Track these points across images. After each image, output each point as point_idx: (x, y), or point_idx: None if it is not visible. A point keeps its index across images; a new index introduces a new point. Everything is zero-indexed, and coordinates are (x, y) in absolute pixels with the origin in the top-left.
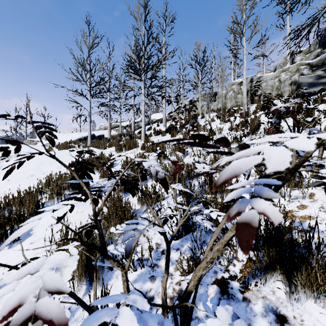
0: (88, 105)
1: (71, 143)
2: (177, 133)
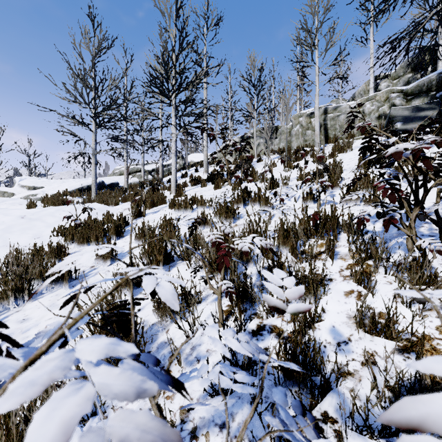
0: (93, 139)
1: (66, 195)
2: (223, 183)
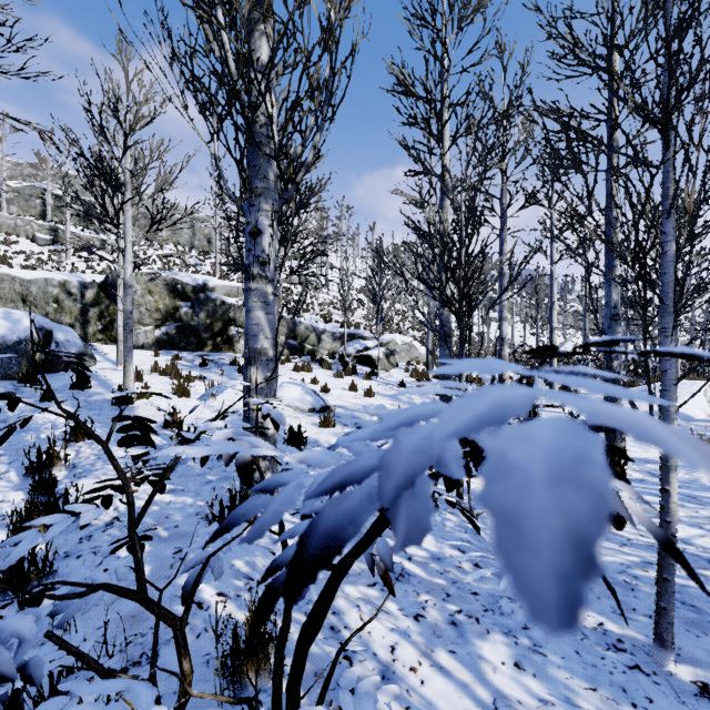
0: None
1: None
2: None
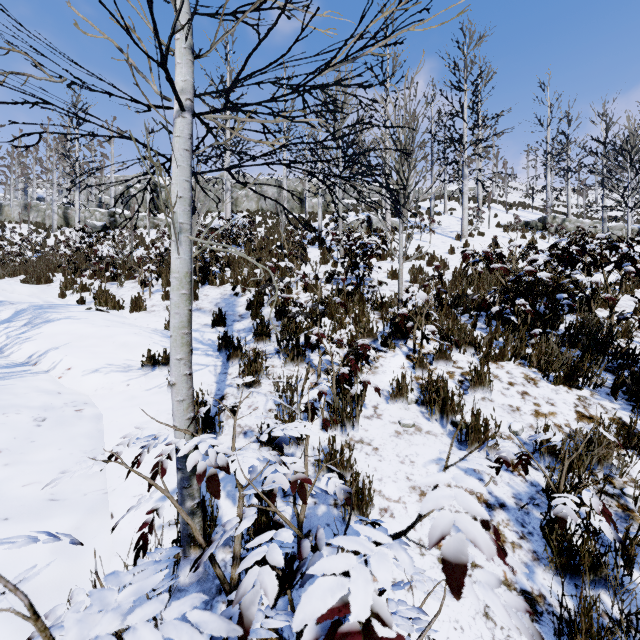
0: None
1: None
2: None
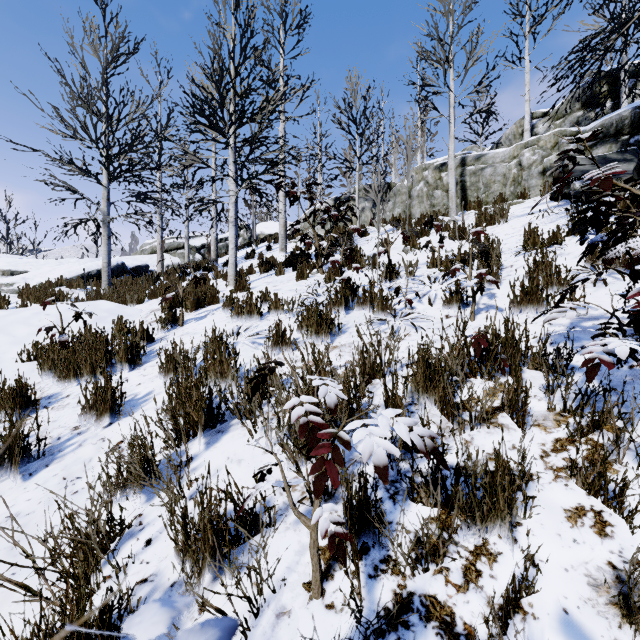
0: (104, 198)
1: (60, 285)
2: (310, 270)
